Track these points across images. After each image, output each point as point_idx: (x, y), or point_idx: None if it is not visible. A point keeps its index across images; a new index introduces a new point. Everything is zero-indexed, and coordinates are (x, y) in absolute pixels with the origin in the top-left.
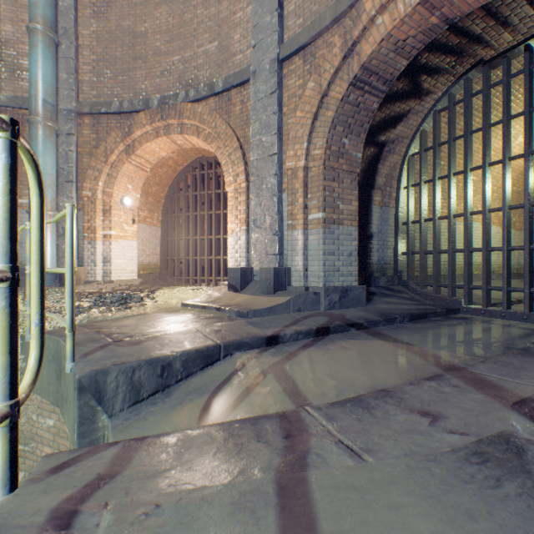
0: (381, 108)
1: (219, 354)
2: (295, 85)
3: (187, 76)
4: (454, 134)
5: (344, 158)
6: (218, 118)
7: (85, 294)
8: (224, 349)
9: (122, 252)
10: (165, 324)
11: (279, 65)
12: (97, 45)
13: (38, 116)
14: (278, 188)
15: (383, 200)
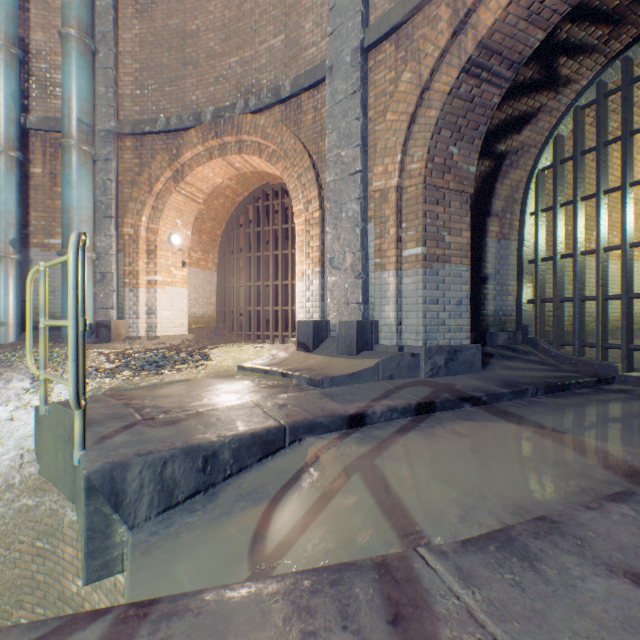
0: (501, 106)
1: (284, 439)
2: (385, 80)
3: (246, 81)
4: (605, 137)
5: (451, 173)
6: (284, 130)
7: (125, 352)
8: (291, 432)
9: (169, 301)
10: (214, 395)
11: (364, 55)
12: (140, 51)
13: (72, 139)
14: (362, 217)
15: (502, 231)
